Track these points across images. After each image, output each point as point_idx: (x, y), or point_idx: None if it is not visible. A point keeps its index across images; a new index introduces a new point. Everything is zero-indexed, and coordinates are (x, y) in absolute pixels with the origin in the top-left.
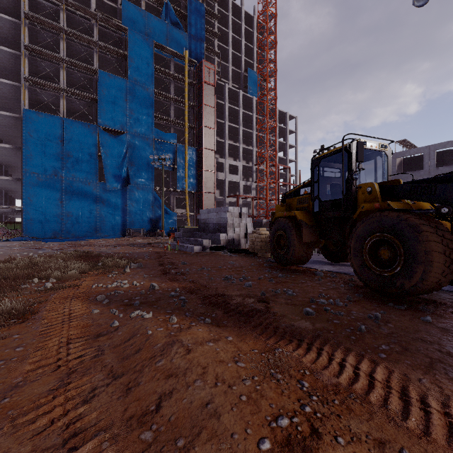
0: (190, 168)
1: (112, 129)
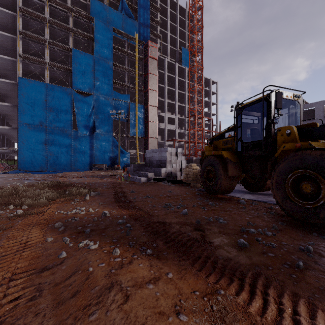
0: (139, 120)
1: (83, 91)
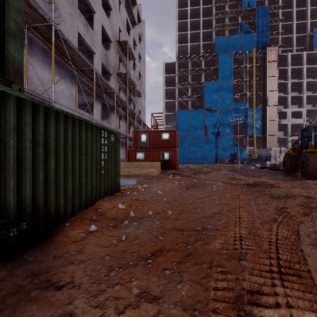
0: (257, 121)
1: (211, 109)
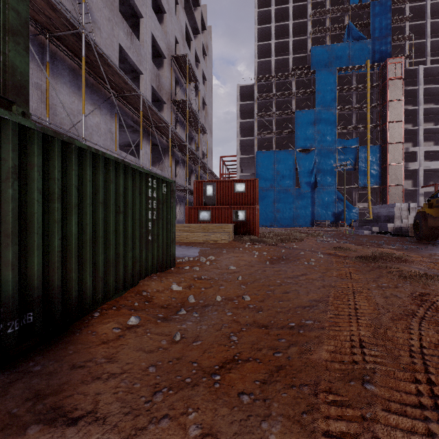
0: (373, 165)
1: (304, 149)
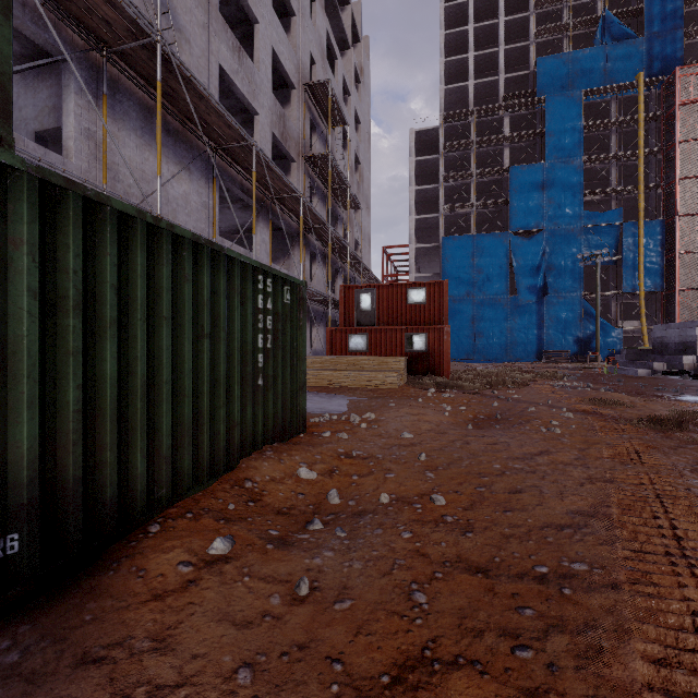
0: (649, 255)
1: (525, 230)
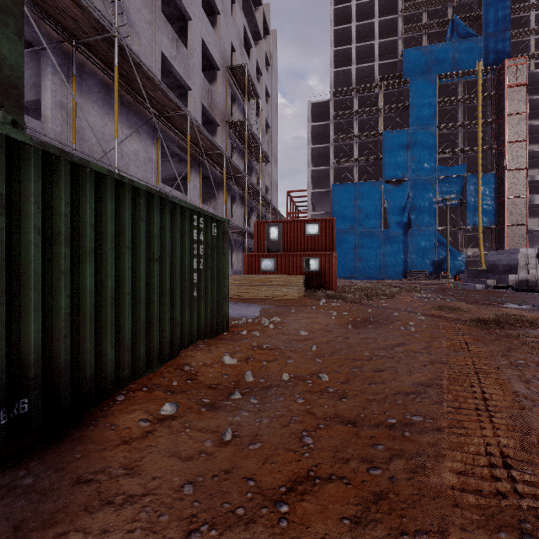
0: (485, 199)
1: (394, 180)
